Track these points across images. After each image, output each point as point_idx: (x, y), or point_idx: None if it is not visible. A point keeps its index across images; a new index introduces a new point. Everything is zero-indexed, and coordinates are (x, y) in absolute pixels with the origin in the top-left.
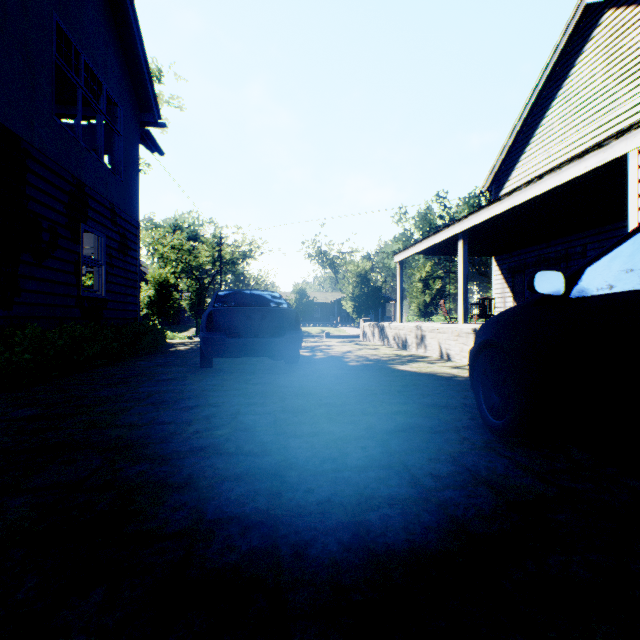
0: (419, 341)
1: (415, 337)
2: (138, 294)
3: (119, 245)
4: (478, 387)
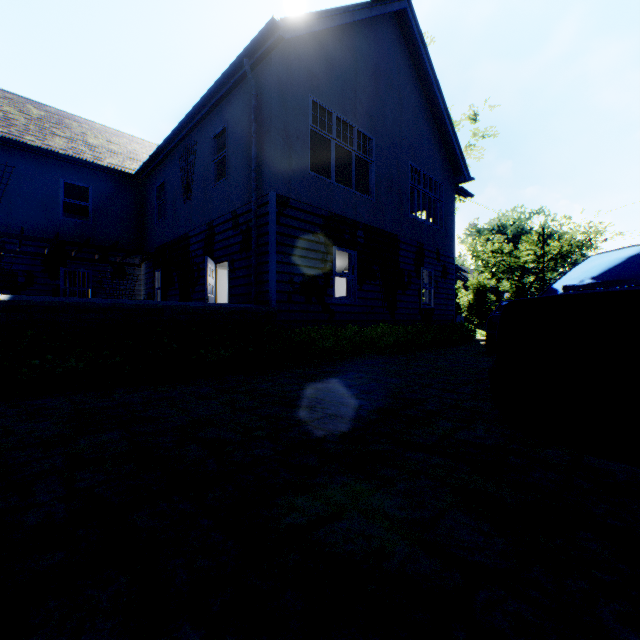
0: None
1: None
2: (453, 303)
3: (441, 273)
4: None
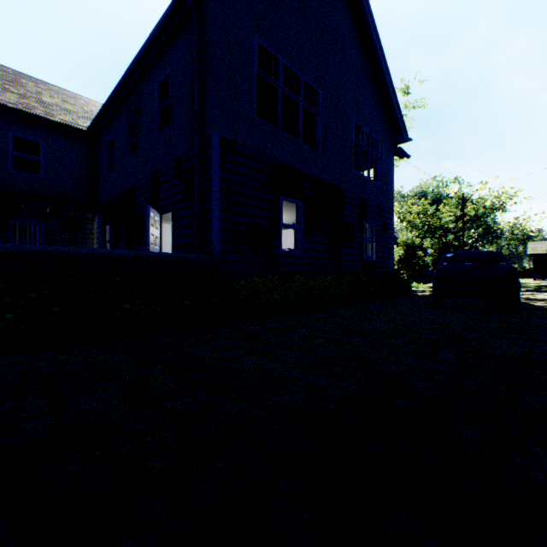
0: None
1: None
2: (392, 257)
3: (382, 228)
4: None
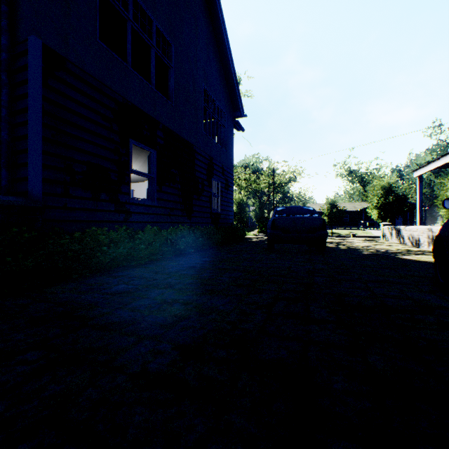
0: (429, 240)
1: (426, 237)
2: (232, 210)
3: (225, 185)
4: (435, 263)
